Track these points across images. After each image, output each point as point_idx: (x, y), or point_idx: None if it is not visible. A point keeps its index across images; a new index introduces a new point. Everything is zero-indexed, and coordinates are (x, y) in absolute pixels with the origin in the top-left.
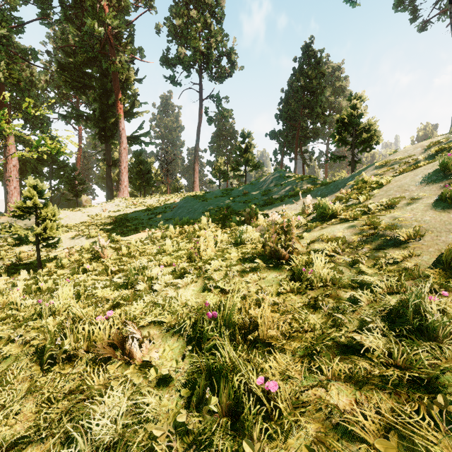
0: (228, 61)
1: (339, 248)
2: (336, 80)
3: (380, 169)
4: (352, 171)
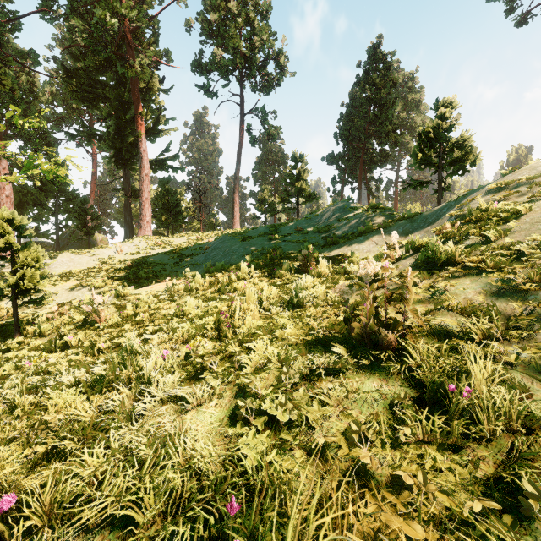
0: (276, 65)
1: (497, 330)
2: (408, 92)
3: (498, 194)
4: (439, 201)
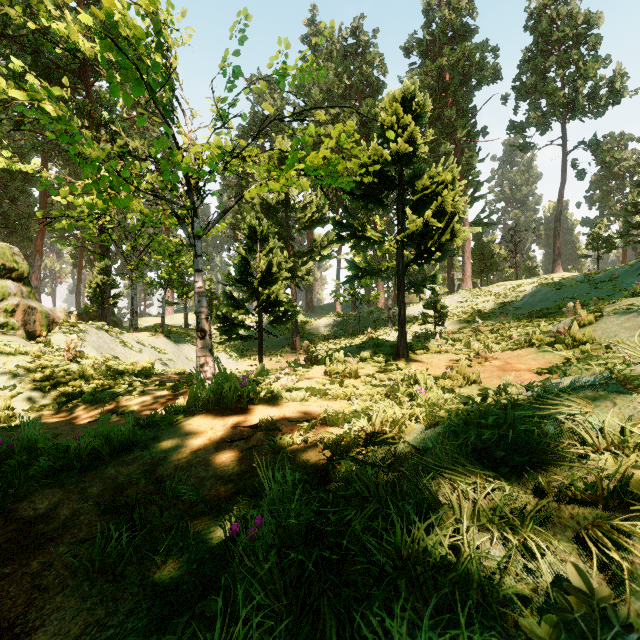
0: (609, 92)
1: None
2: None
3: None
4: None
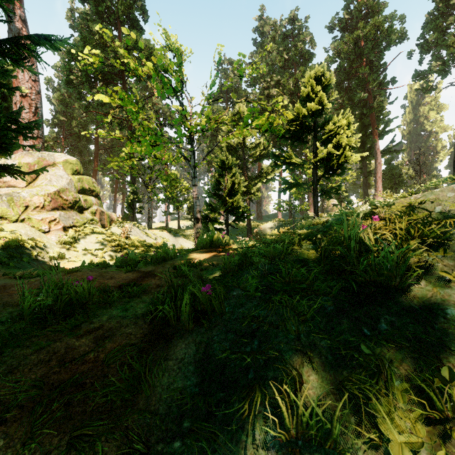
0: None
1: None
2: None
3: None
4: None
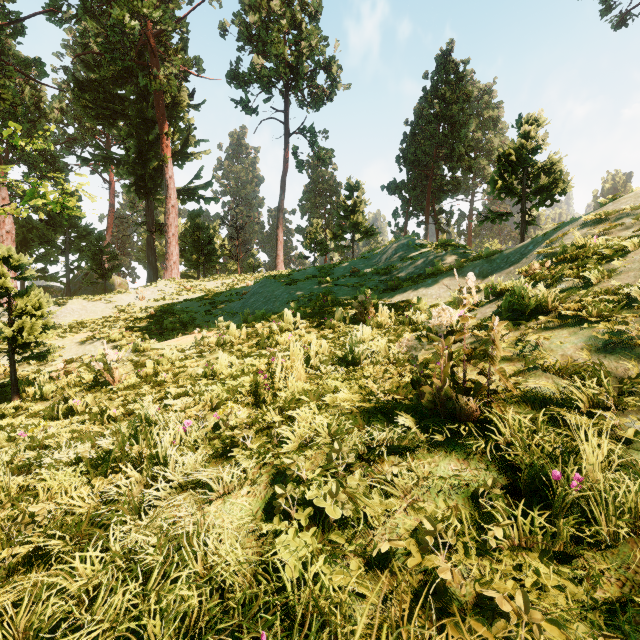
0: (327, 76)
1: (608, 397)
2: (484, 109)
3: (596, 227)
4: (523, 236)
